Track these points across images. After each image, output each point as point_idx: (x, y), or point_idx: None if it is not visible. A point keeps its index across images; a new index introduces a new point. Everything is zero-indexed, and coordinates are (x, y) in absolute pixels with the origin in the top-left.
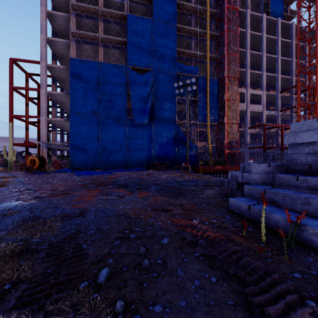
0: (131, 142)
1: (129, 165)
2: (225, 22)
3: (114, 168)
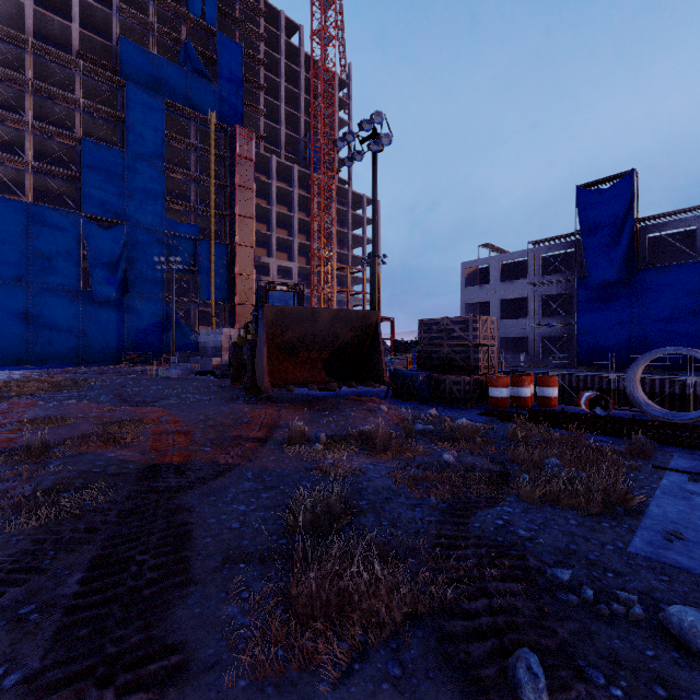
0: (89, 326)
1: (85, 359)
2: (236, 175)
3: (57, 363)
